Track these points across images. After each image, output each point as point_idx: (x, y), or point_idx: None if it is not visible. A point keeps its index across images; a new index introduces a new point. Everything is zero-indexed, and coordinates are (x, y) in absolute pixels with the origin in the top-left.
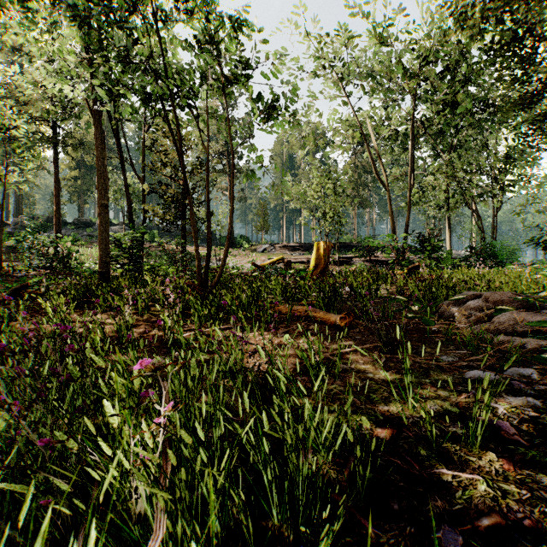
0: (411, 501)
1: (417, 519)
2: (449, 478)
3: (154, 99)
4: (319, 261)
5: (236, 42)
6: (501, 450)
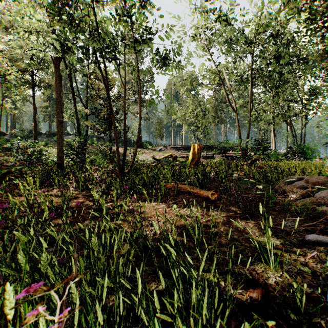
0: None
1: None
2: None
3: None
4: (194, 156)
5: (142, 15)
6: None
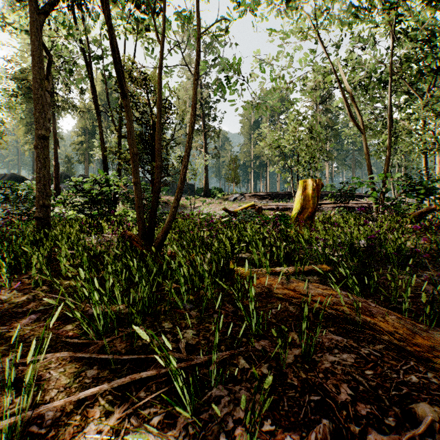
0: None
1: None
2: None
3: None
4: (305, 204)
5: None
6: None
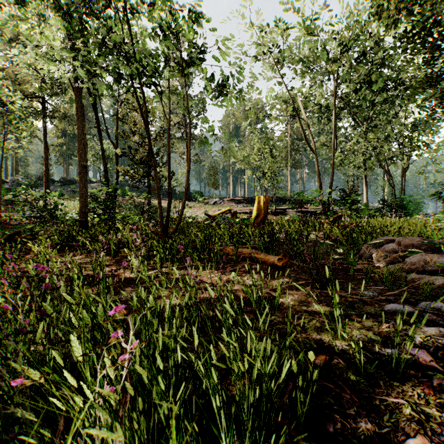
0: (344, 423)
1: (351, 441)
2: (376, 401)
3: (124, 79)
4: (259, 212)
5: (191, 31)
6: (420, 376)
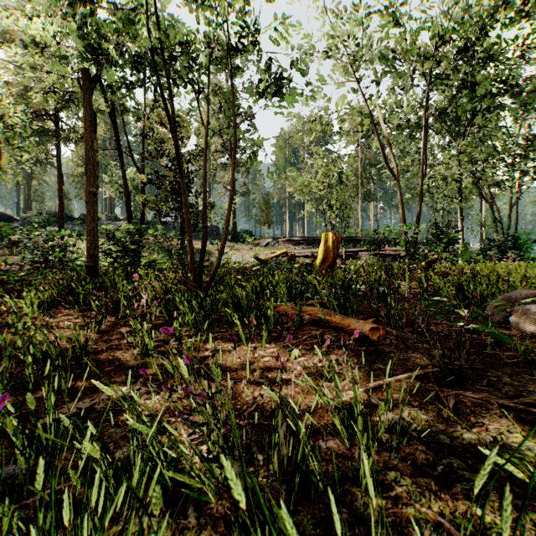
0: None
1: None
2: None
3: None
4: (327, 254)
5: None
6: None
